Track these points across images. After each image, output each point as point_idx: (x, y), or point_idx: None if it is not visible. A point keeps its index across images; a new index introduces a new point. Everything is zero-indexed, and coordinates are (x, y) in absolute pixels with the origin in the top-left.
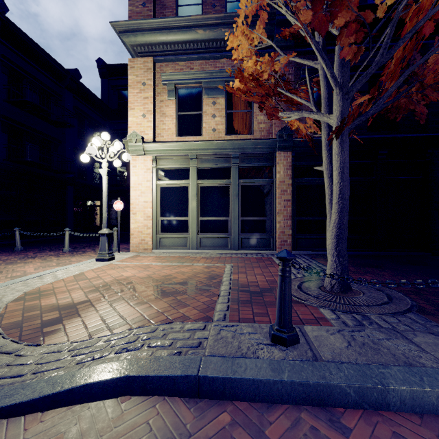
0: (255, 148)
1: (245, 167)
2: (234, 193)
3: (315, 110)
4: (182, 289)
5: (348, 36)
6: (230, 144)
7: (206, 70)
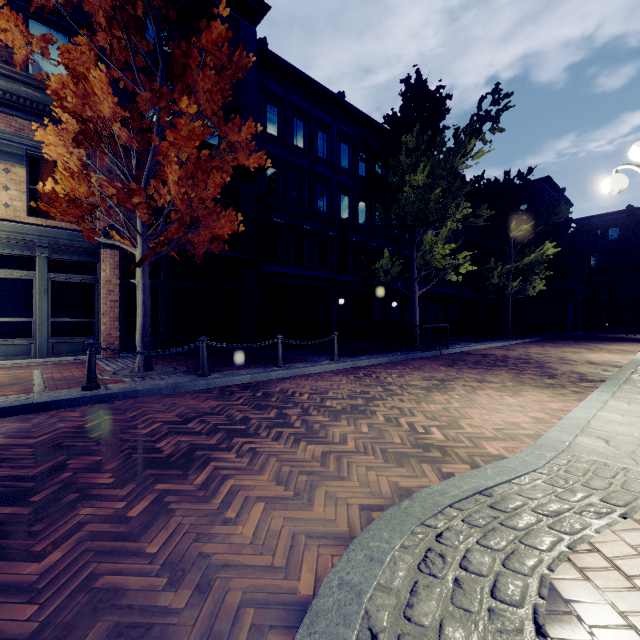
0: (73, 240)
1: (59, 259)
2: (41, 289)
3: (130, 236)
4: None
5: (143, 209)
6: (35, 230)
7: None
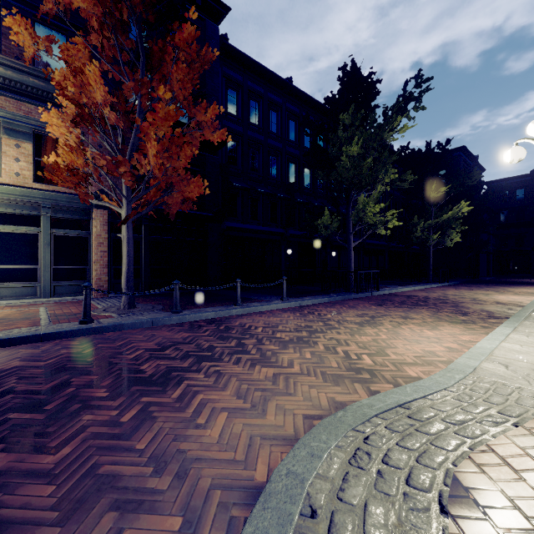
0: (70, 202)
1: (59, 218)
2: (45, 242)
3: (117, 199)
4: (2, 321)
5: (128, 177)
6: (40, 194)
7: (6, 107)
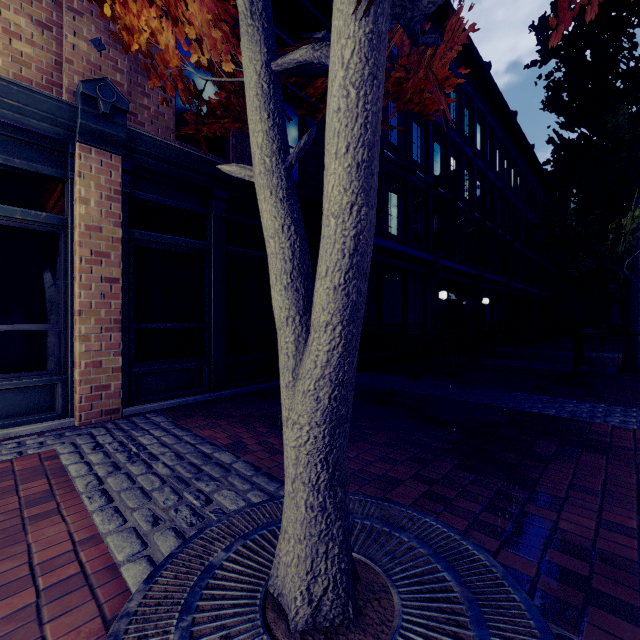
0: None
1: None
2: None
3: None
4: None
5: None
6: None
7: None
